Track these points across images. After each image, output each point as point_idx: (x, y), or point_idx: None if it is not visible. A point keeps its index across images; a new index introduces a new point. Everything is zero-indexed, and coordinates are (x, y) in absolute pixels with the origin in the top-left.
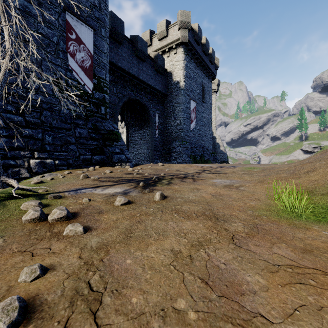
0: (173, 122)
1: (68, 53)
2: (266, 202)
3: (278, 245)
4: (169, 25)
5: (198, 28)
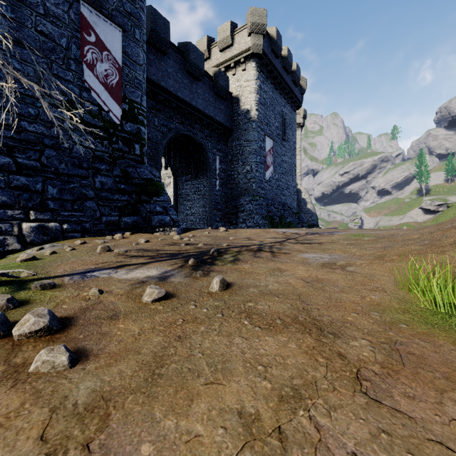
0: (242, 169)
1: (85, 63)
2: (397, 295)
3: (453, 397)
4: (235, 30)
5: (277, 34)
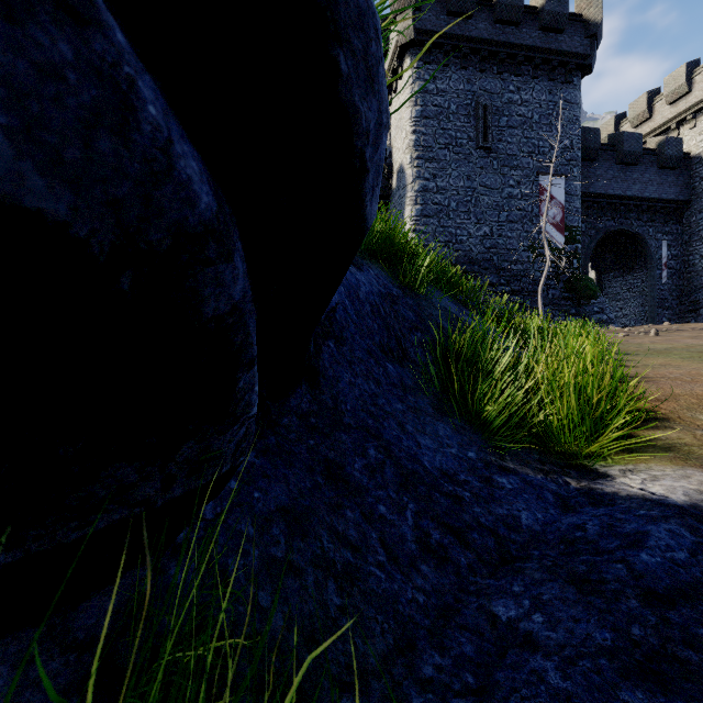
0: None
1: (541, 216)
2: None
3: None
4: (694, 70)
5: None
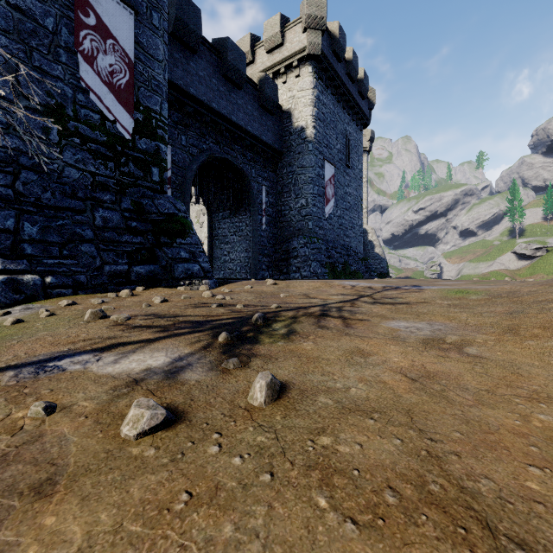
0: (294, 203)
1: (80, 54)
2: None
3: None
4: (286, 25)
5: (339, 31)
